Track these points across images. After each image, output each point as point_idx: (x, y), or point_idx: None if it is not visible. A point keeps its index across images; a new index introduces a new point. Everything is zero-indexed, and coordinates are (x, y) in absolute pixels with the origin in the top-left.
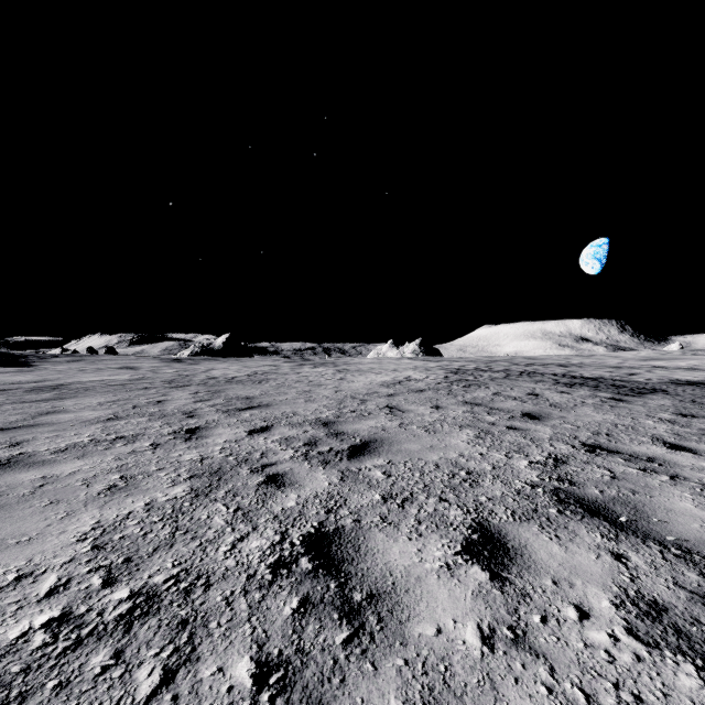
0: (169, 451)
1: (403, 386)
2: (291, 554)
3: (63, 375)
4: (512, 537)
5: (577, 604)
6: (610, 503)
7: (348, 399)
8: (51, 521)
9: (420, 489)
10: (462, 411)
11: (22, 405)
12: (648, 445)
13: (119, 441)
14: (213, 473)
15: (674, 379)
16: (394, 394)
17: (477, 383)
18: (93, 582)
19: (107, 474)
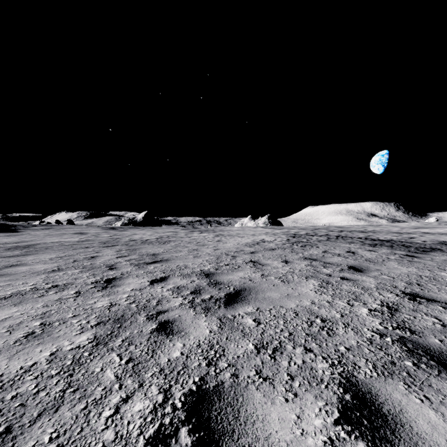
0: (87, 298)
1: (260, 246)
2: (171, 422)
3: (35, 238)
4: (384, 397)
5: None
6: None
7: (223, 255)
8: None
9: (286, 338)
10: (304, 265)
11: None
12: None
13: (52, 289)
14: (116, 320)
15: (442, 241)
16: (255, 252)
17: (310, 244)
18: None
19: (31, 320)
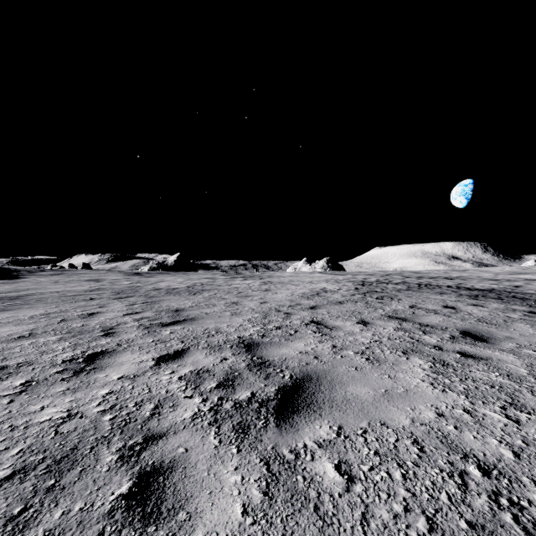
0: (34, 397)
1: (322, 297)
2: None
3: (35, 286)
4: None
5: None
6: None
7: (273, 312)
8: None
9: None
10: (392, 328)
11: None
12: None
13: None
14: (55, 462)
15: None
16: (316, 307)
17: (388, 295)
18: None
19: None
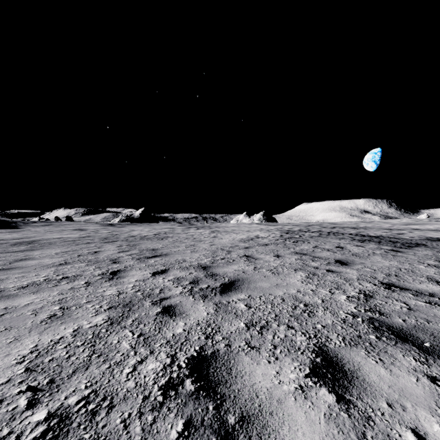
0: (96, 287)
1: (254, 241)
2: (178, 376)
3: (37, 234)
4: (347, 360)
5: (413, 428)
6: (413, 331)
7: (219, 250)
8: (1, 345)
9: (272, 318)
10: (294, 259)
11: (5, 255)
12: (426, 284)
13: (64, 280)
14: (125, 305)
15: (428, 237)
16: (249, 247)
17: (302, 240)
18: (19, 403)
19: (50, 305)
